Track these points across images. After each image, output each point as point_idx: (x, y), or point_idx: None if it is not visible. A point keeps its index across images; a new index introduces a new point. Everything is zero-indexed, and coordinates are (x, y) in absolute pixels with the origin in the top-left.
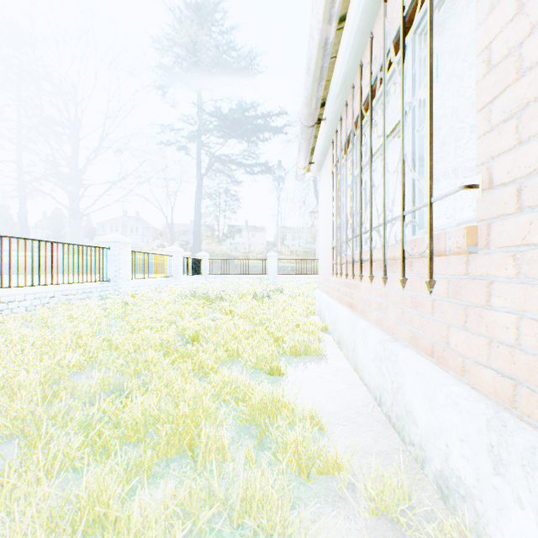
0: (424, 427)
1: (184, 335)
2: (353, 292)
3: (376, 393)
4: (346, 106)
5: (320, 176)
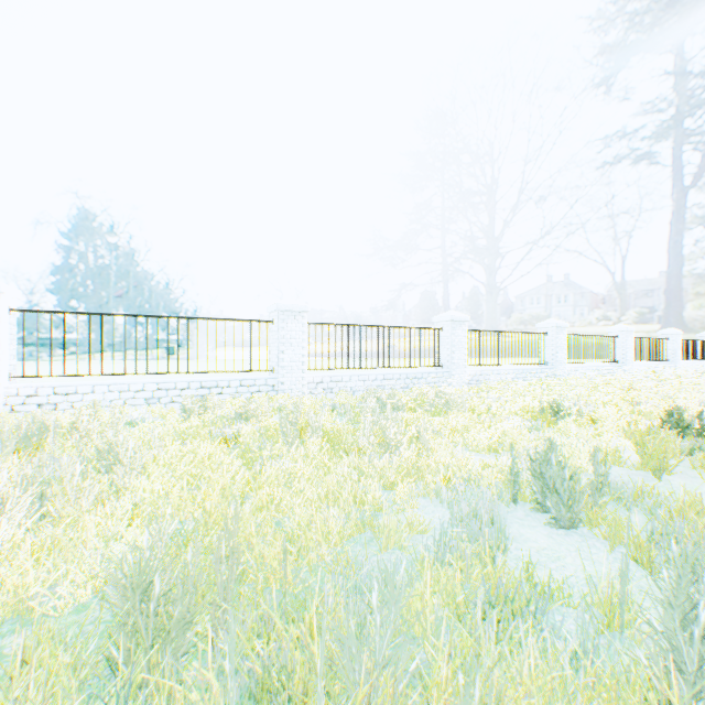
0: None
1: None
2: None
3: None
4: None
5: None
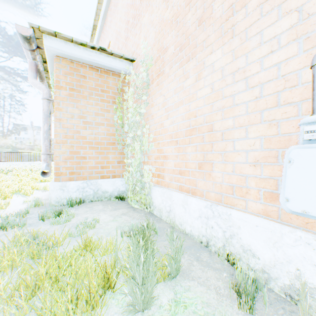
0: None
1: None
2: None
3: None
4: None
5: None
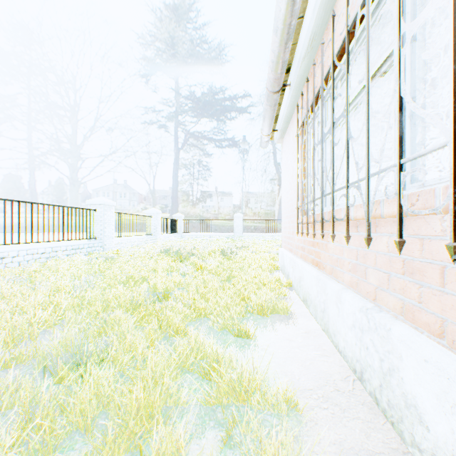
0: (443, 437)
1: (155, 291)
2: (320, 251)
3: (355, 366)
4: (314, 65)
5: (283, 142)
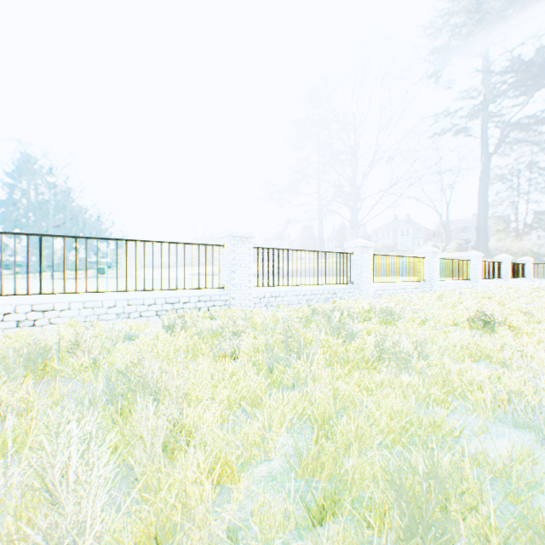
0: None
1: None
2: None
3: None
4: None
5: None
